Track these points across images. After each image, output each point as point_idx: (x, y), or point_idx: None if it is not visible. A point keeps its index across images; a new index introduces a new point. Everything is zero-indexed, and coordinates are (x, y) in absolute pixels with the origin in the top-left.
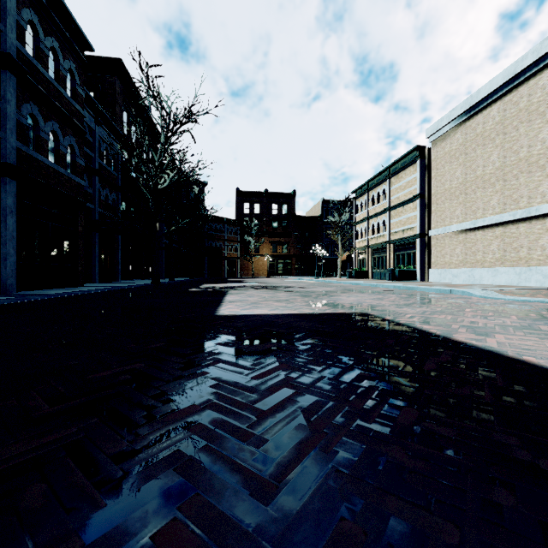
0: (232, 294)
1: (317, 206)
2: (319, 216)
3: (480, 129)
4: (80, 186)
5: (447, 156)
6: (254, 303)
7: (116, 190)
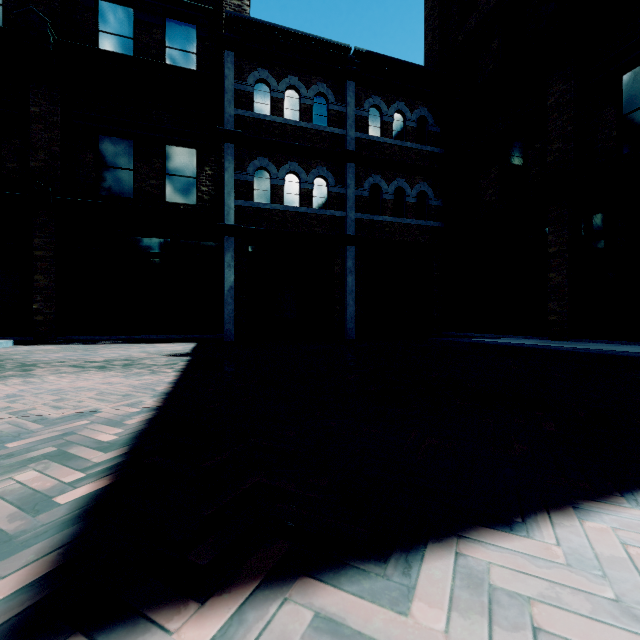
0: None
1: None
2: None
3: None
4: None
5: None
6: None
7: None
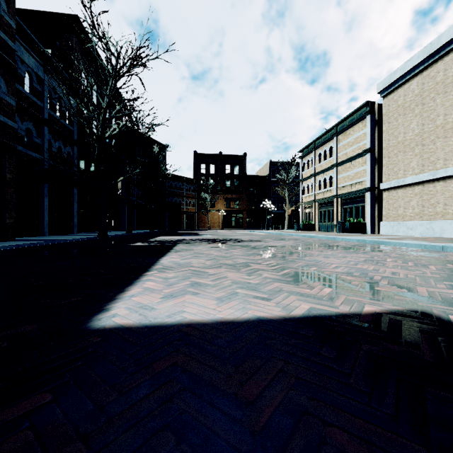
0: (175, 252)
1: (265, 167)
2: (267, 175)
3: (441, 77)
4: (9, 127)
5: (400, 108)
6: (197, 273)
7: (71, 144)
